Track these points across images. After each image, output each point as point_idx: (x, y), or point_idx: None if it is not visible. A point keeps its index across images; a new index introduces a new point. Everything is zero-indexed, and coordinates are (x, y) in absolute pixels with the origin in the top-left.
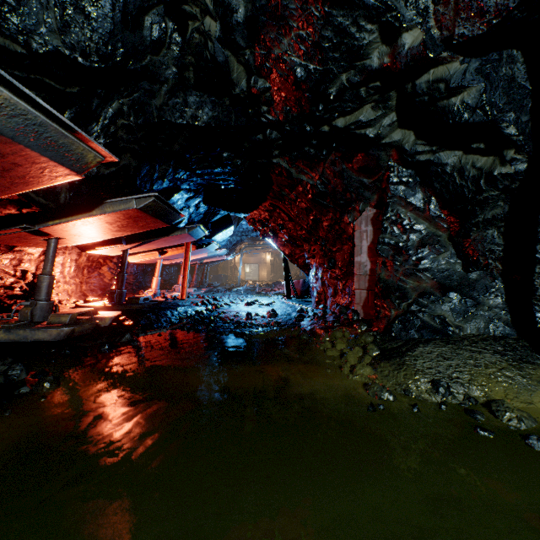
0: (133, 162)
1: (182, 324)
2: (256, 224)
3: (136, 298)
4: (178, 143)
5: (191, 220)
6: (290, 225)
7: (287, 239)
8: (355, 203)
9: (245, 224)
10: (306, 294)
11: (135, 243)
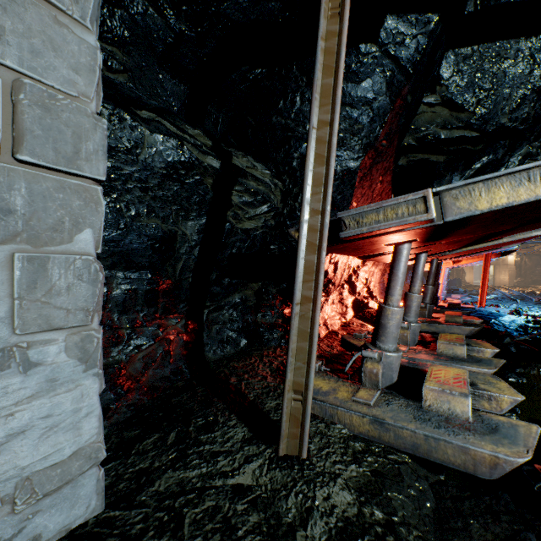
0: None
1: (537, 334)
2: None
3: (455, 304)
4: None
5: None
6: None
7: None
8: None
9: None
10: None
11: (462, 256)
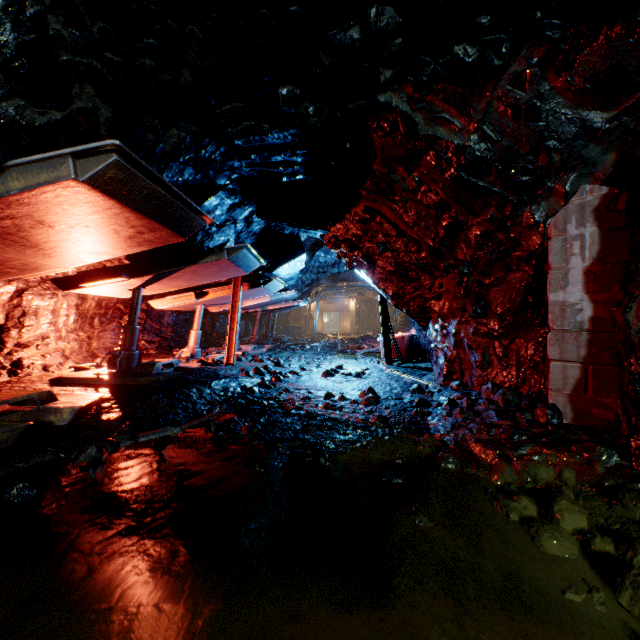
0: (103, 108)
1: (211, 416)
2: (339, 247)
3: (149, 364)
4: (188, 66)
5: (239, 243)
6: (399, 244)
7: (391, 268)
8: (555, 178)
9: (323, 255)
10: (415, 357)
11: (143, 276)
